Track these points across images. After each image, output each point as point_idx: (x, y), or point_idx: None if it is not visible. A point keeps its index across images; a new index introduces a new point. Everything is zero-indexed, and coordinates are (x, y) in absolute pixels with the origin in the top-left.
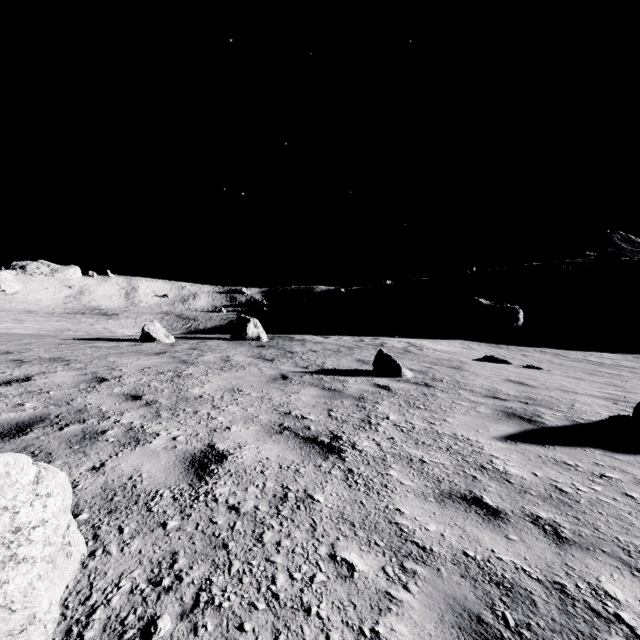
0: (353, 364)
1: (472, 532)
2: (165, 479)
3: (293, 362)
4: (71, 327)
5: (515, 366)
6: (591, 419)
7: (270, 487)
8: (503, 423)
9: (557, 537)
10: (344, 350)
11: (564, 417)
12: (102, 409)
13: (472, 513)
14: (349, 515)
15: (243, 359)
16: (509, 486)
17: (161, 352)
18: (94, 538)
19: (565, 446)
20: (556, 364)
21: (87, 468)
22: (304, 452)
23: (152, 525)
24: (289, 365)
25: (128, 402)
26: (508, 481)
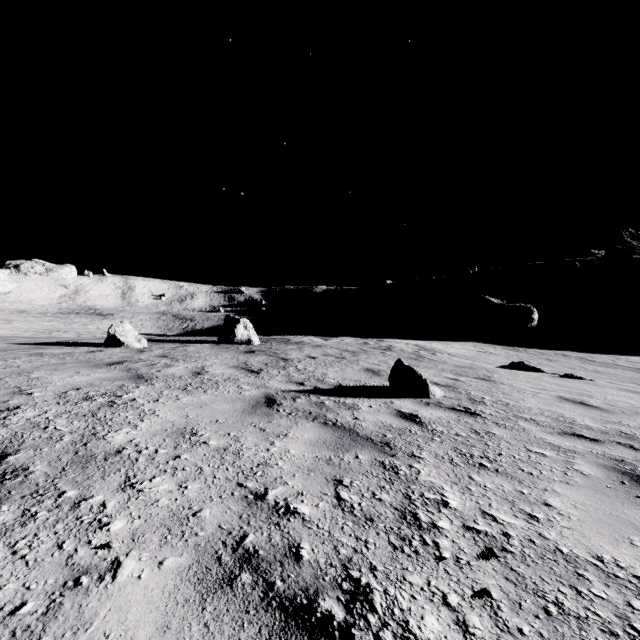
0: (361, 376)
1: None
2: None
3: (285, 374)
4: (62, 327)
5: (550, 375)
6: None
7: None
8: None
9: None
10: (348, 356)
11: None
12: None
13: None
14: None
15: (221, 371)
16: None
17: (117, 362)
18: None
19: None
20: (592, 371)
21: None
22: None
23: None
24: (279, 380)
25: None
26: None
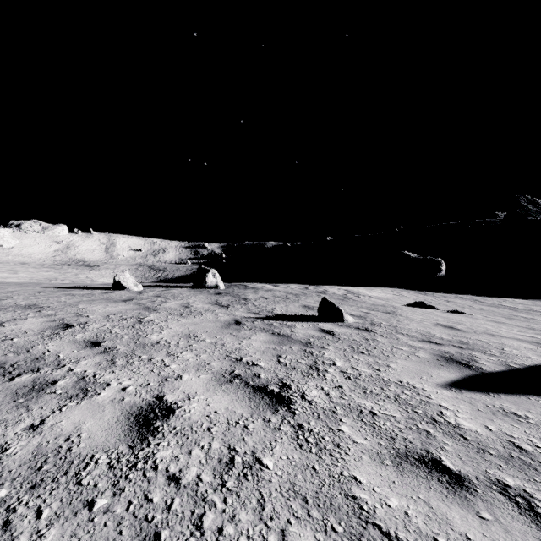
0: (300, 310)
1: (439, 509)
2: (105, 440)
3: (246, 308)
4: (58, 276)
5: (442, 311)
6: (524, 364)
7: (216, 449)
8: (444, 369)
9: (534, 514)
10: (291, 297)
11: (499, 362)
12: (59, 357)
13: (434, 481)
14: (301, 486)
15: (201, 305)
16: (466, 443)
17: (128, 299)
18: (3, 527)
19: (509, 394)
20: (477, 309)
21: (24, 427)
22: (253, 404)
23: (77, 505)
24: (242, 311)
25: (87, 349)
26: (463, 437)
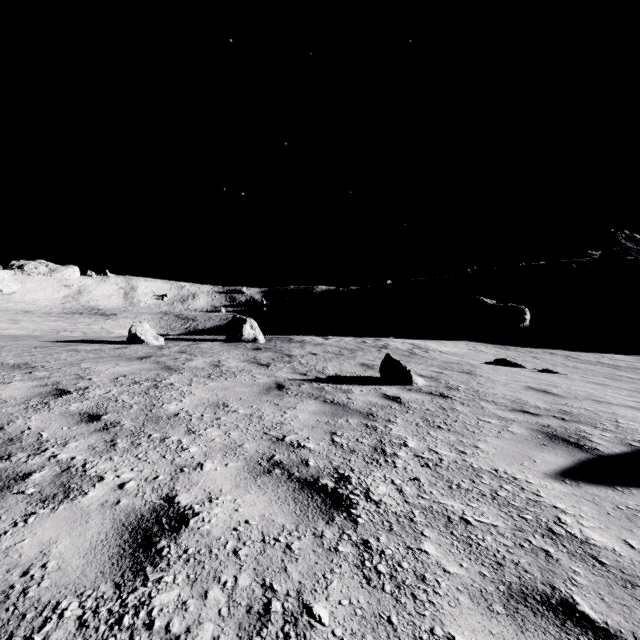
0: (357, 369)
1: None
2: (80, 573)
3: (291, 367)
4: (68, 327)
5: (530, 370)
6: None
7: (244, 587)
8: (549, 450)
9: None
10: (346, 353)
11: (617, 439)
12: (42, 436)
13: None
14: None
15: (235, 364)
16: (604, 572)
17: (145, 356)
18: None
19: None
20: (571, 367)
21: None
22: (299, 508)
23: None
24: (286, 371)
25: (81, 425)
26: (598, 560)
